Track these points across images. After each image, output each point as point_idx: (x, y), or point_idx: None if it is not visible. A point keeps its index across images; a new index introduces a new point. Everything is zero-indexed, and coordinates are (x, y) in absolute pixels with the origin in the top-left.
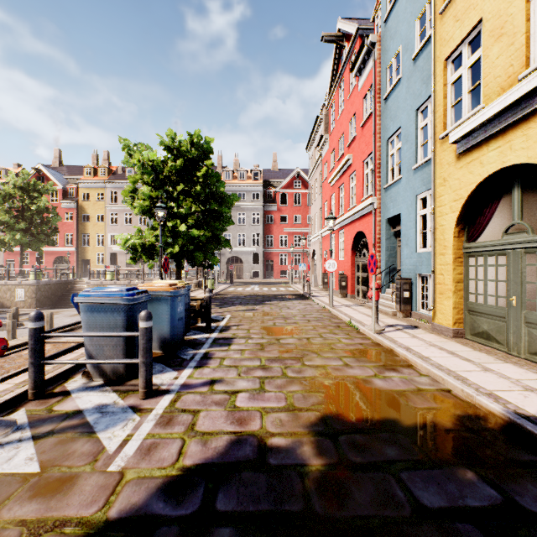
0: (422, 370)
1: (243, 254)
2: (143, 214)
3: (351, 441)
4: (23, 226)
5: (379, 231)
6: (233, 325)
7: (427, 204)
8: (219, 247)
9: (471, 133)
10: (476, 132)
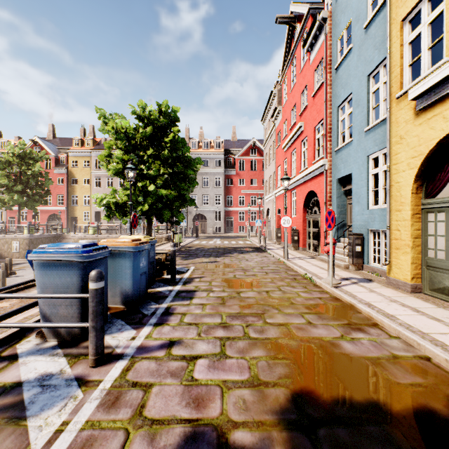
0: (390, 330)
1: (207, 212)
2: (117, 175)
3: (333, 439)
4: (20, 188)
5: (330, 190)
6: (196, 278)
7: (379, 163)
8: (185, 205)
9: (434, 88)
10: (439, 86)
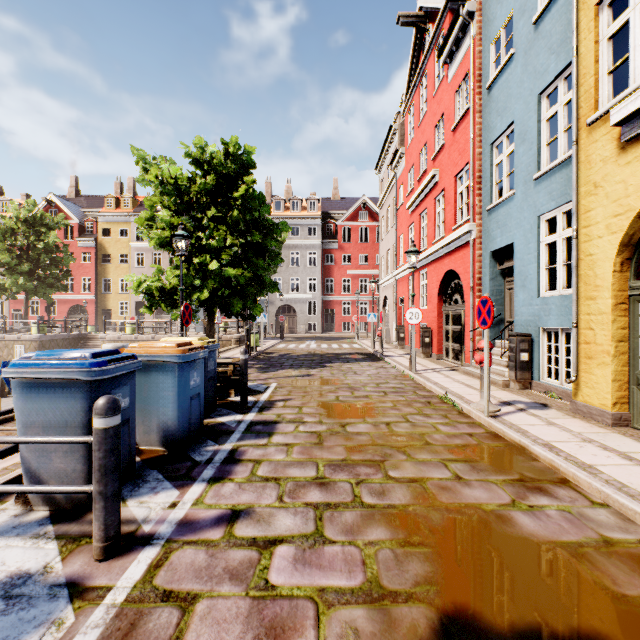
0: (591, 492)
1: (297, 302)
2: (162, 247)
3: None
4: (28, 268)
5: (480, 268)
6: (279, 400)
7: (558, 227)
8: (263, 291)
9: None
10: None
